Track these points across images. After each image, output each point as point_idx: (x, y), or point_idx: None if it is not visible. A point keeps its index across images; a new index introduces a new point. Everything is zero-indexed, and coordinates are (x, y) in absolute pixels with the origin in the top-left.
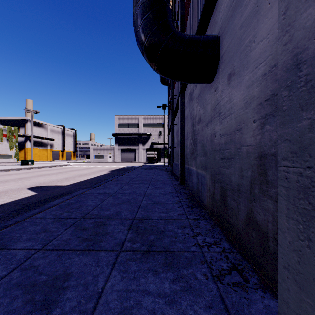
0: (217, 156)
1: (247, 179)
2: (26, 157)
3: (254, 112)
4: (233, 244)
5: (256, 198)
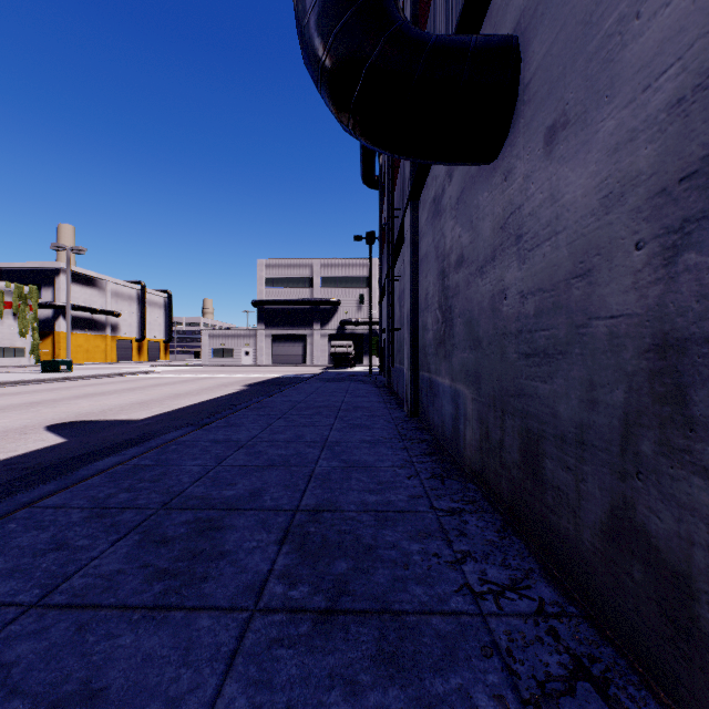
0: (511, 349)
1: (611, 413)
2: (58, 353)
3: (637, 220)
4: (564, 588)
5: (646, 469)
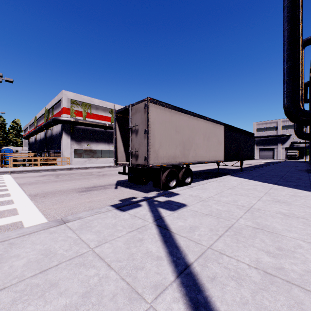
0: None
1: None
2: None
3: None
4: None
5: None
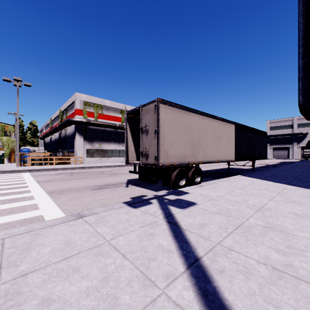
0: None
1: None
2: None
3: None
4: None
5: None
